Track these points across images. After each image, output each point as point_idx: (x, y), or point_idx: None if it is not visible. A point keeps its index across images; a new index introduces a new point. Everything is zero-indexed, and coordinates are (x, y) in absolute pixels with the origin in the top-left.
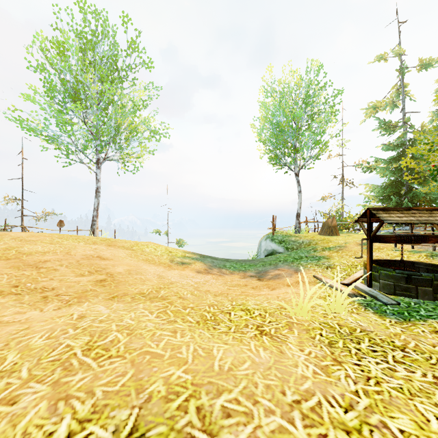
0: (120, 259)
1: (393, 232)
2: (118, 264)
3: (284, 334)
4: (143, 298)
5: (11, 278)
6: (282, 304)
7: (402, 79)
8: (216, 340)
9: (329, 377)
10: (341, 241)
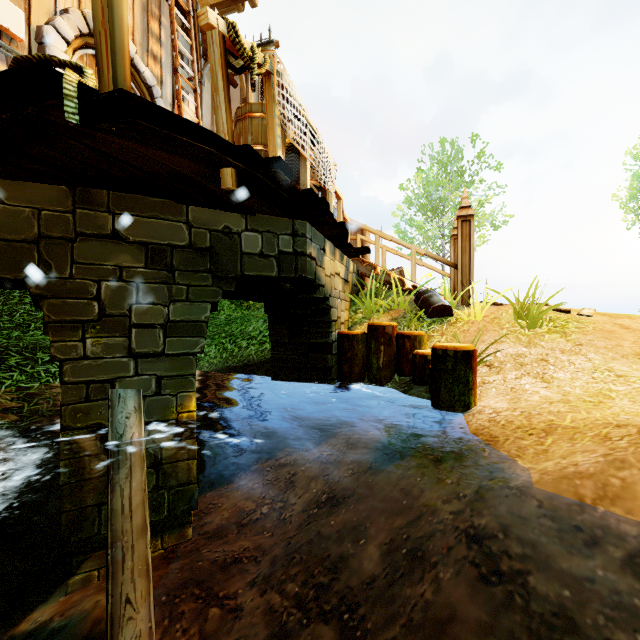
0: None
1: None
2: None
3: None
4: None
5: None
6: None
7: None
8: None
9: None
10: None
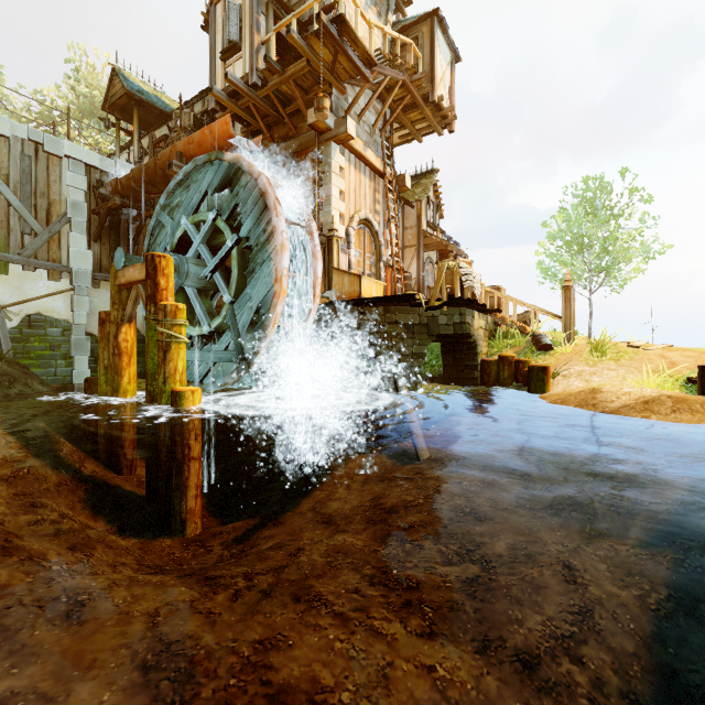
0: None
1: None
2: None
3: None
4: None
5: None
6: None
7: None
8: None
9: None
10: None
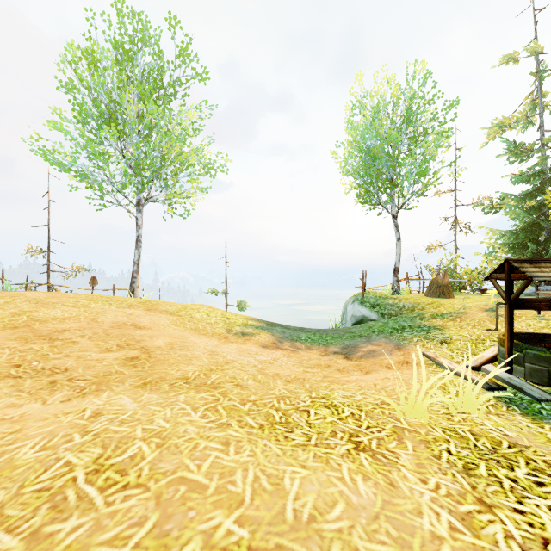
0: (161, 327)
1: (536, 293)
2: (158, 335)
3: (392, 449)
4: (186, 386)
5: (14, 353)
6: (386, 399)
7: (540, 85)
8: (289, 460)
9: (478, 538)
10: (458, 305)
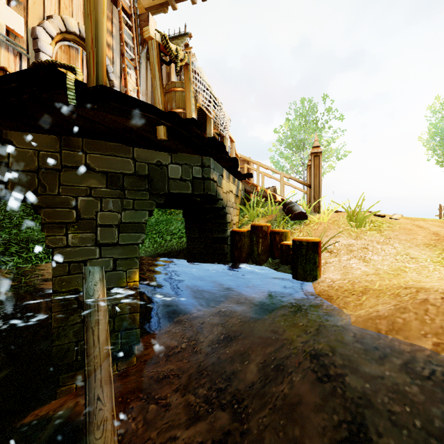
0: None
1: None
2: None
3: None
4: None
5: None
6: None
7: None
8: None
9: None
10: None
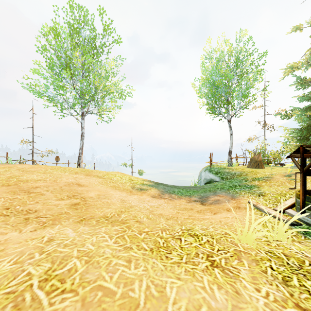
0: (93, 185)
1: None
2: (91, 190)
3: (235, 266)
4: (106, 222)
5: (6, 201)
6: (229, 232)
7: None
8: (169, 273)
9: None
10: (268, 173)
